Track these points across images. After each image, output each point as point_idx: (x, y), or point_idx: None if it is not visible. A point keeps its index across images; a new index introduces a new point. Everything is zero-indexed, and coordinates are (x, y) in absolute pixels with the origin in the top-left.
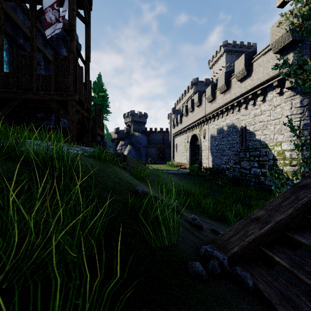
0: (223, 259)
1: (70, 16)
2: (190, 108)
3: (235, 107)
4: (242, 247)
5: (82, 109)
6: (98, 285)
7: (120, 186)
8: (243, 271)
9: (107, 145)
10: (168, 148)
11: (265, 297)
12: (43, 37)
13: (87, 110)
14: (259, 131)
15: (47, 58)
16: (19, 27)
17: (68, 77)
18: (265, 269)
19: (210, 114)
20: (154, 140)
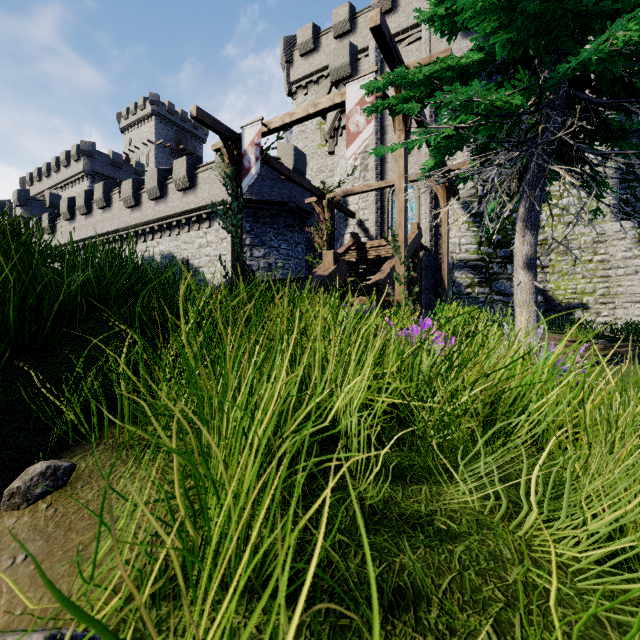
0: None
1: None
2: (83, 207)
3: (174, 228)
4: None
5: None
6: None
7: None
8: None
9: None
10: None
11: None
12: None
13: None
14: (206, 269)
15: None
16: None
17: None
18: None
19: (130, 229)
20: None
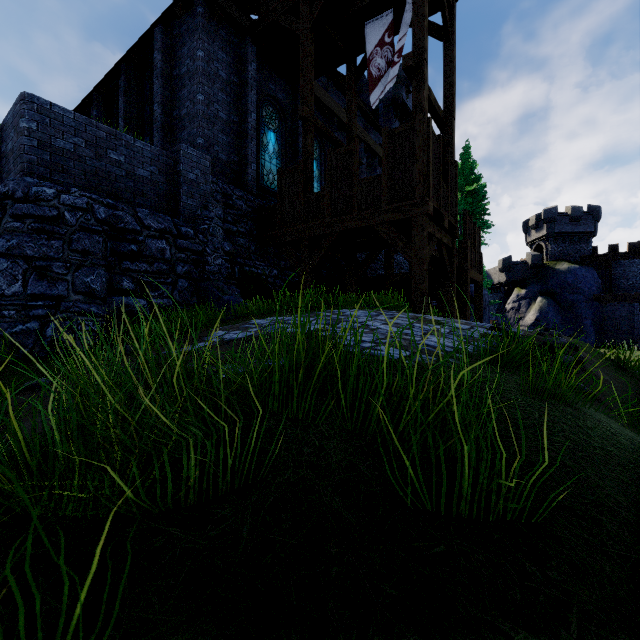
0: None
1: (416, 34)
2: None
3: None
4: None
5: (438, 229)
6: None
7: None
8: None
9: (484, 300)
10: None
11: None
12: (365, 115)
13: (447, 229)
14: None
15: (371, 149)
16: (332, 113)
17: (413, 168)
18: None
19: None
20: (625, 280)
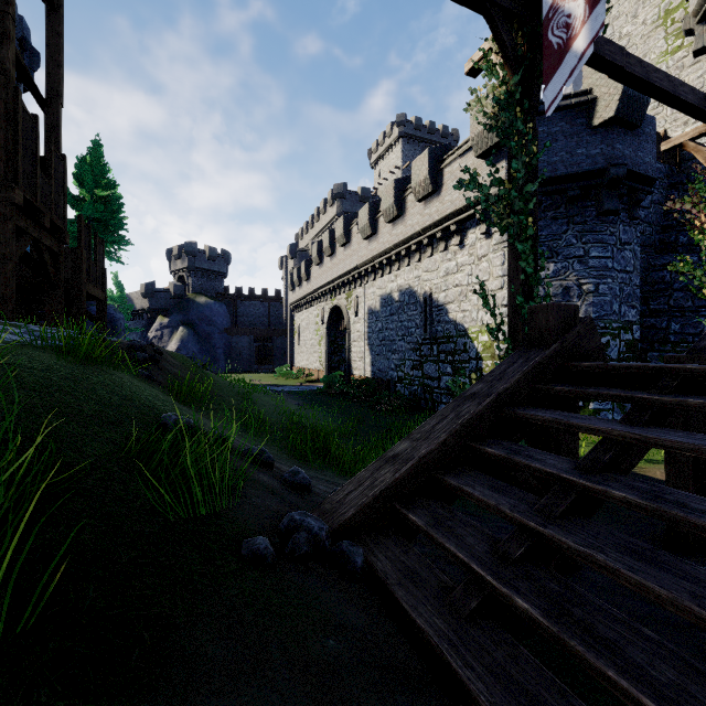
0: (319, 529)
1: None
2: (328, 248)
3: (413, 254)
4: (363, 508)
5: (36, 226)
6: (13, 585)
7: (119, 413)
8: (353, 545)
9: (120, 325)
10: (280, 337)
11: (380, 579)
12: None
13: (52, 230)
14: (455, 305)
15: None
16: None
17: None
18: (395, 539)
19: (368, 264)
20: (247, 317)
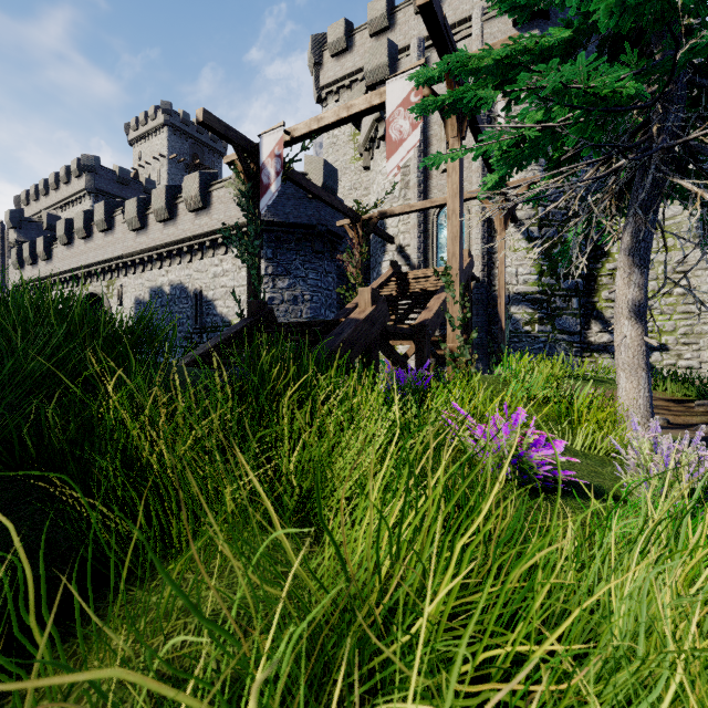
0: None
1: None
2: (82, 230)
3: (185, 255)
4: None
5: None
6: None
7: None
8: None
9: None
10: None
11: None
12: None
13: None
14: (221, 301)
15: None
16: None
17: None
18: None
19: (136, 256)
20: None
